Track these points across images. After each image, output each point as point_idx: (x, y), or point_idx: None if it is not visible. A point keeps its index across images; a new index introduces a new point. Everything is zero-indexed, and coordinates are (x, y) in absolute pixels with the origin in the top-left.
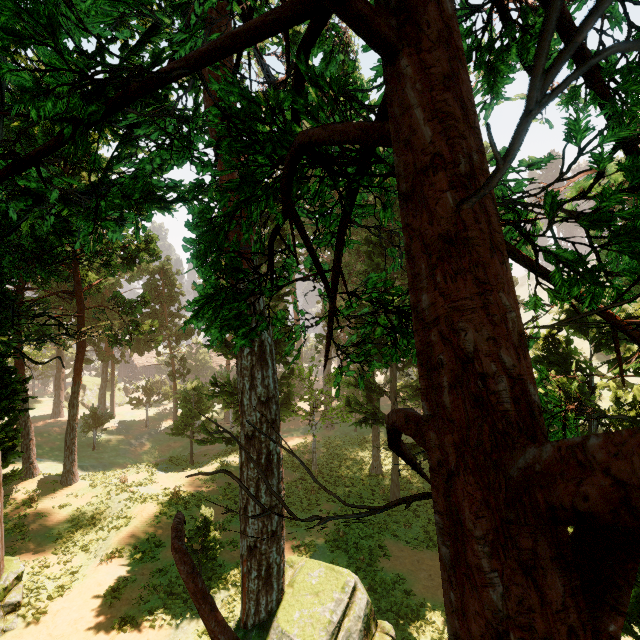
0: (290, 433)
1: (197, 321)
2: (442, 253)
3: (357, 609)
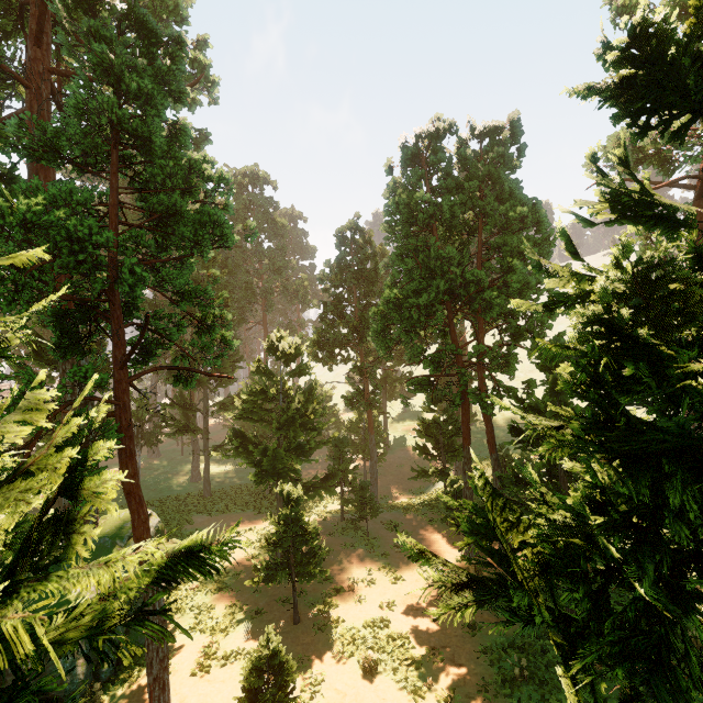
0: (109, 468)
1: (53, 352)
2: (115, 345)
3: (151, 523)
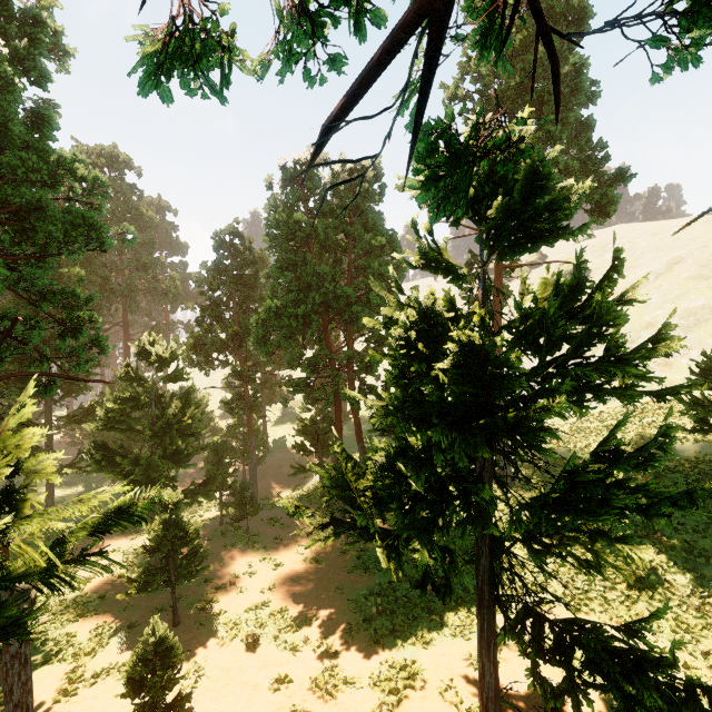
0: None
1: None
2: None
3: None
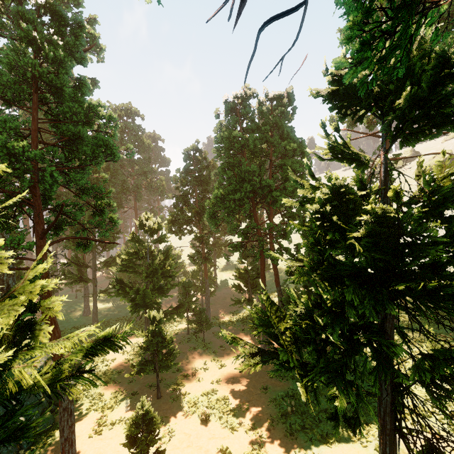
0: None
1: None
2: (37, 223)
3: None
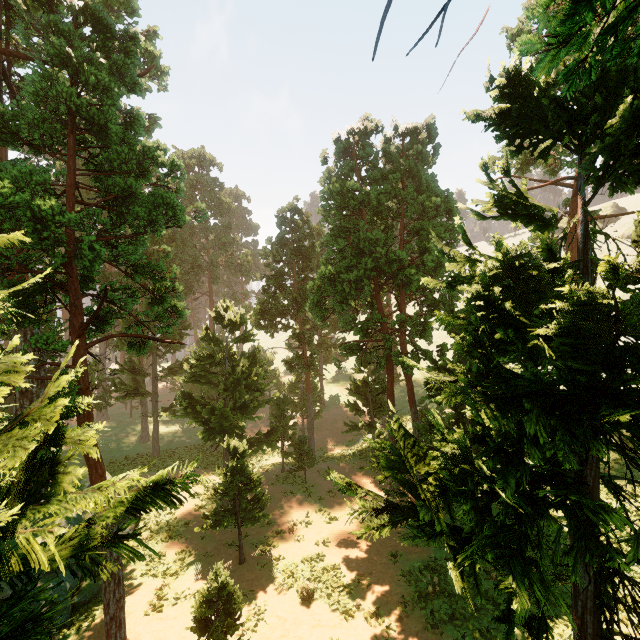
0: None
1: (9, 321)
2: (73, 314)
3: None
